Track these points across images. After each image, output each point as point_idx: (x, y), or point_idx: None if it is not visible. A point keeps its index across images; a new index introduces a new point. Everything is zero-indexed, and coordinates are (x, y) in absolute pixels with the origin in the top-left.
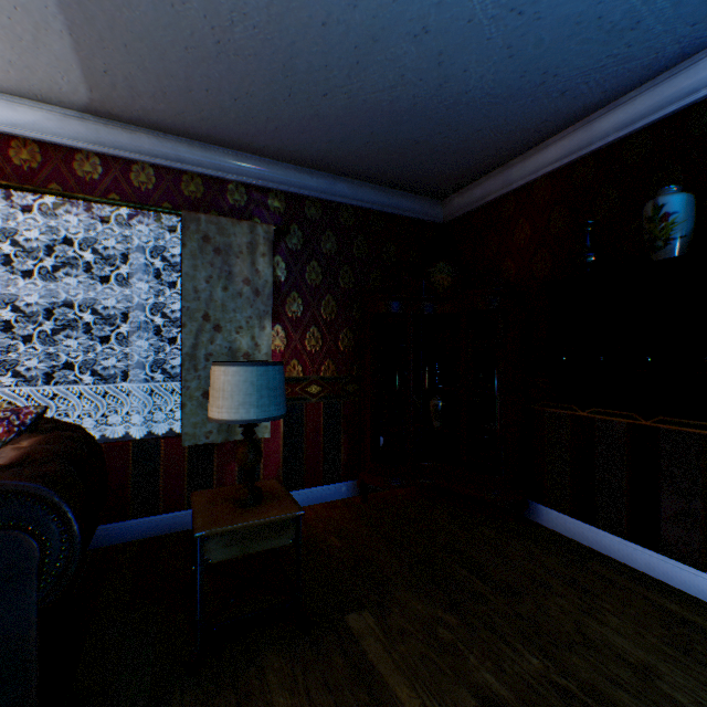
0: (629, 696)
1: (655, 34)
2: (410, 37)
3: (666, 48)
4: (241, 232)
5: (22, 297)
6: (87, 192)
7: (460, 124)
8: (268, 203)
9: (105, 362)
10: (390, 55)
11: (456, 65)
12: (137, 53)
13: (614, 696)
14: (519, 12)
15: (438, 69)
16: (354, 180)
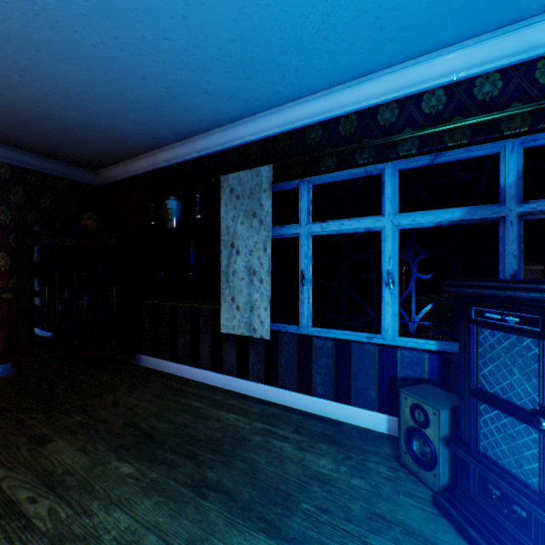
0: (116, 416)
1: (158, 129)
2: (9, 90)
3: (168, 135)
4: None
5: None
6: None
7: (77, 136)
8: None
9: None
10: None
11: (53, 110)
12: None
13: (109, 418)
14: (77, 101)
15: (41, 108)
16: (9, 146)
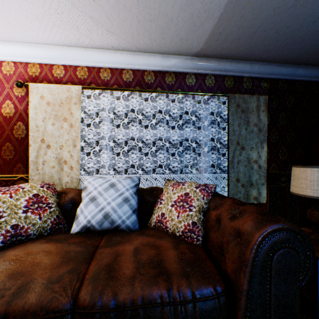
0: None
1: None
2: None
3: None
4: (252, 101)
5: (166, 137)
6: (190, 91)
7: None
8: (261, 85)
9: (186, 164)
10: None
11: None
12: (244, 19)
13: None
14: None
15: None
16: (307, 66)
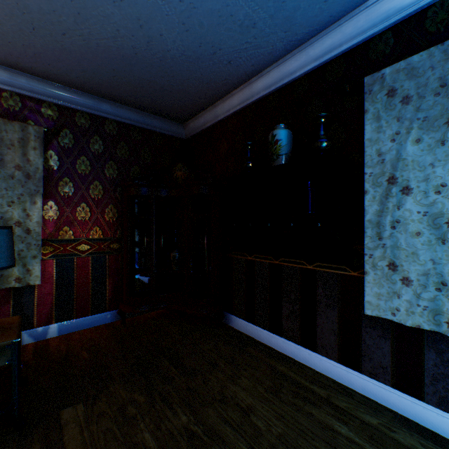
0: (231, 429)
1: (267, 34)
2: (111, 1)
3: (276, 43)
4: (13, 130)
5: None
6: None
7: (173, 72)
8: (42, 111)
9: None
10: (102, 13)
11: (153, 30)
12: None
13: (222, 431)
14: (180, 0)
15: (141, 30)
16: (115, 103)
